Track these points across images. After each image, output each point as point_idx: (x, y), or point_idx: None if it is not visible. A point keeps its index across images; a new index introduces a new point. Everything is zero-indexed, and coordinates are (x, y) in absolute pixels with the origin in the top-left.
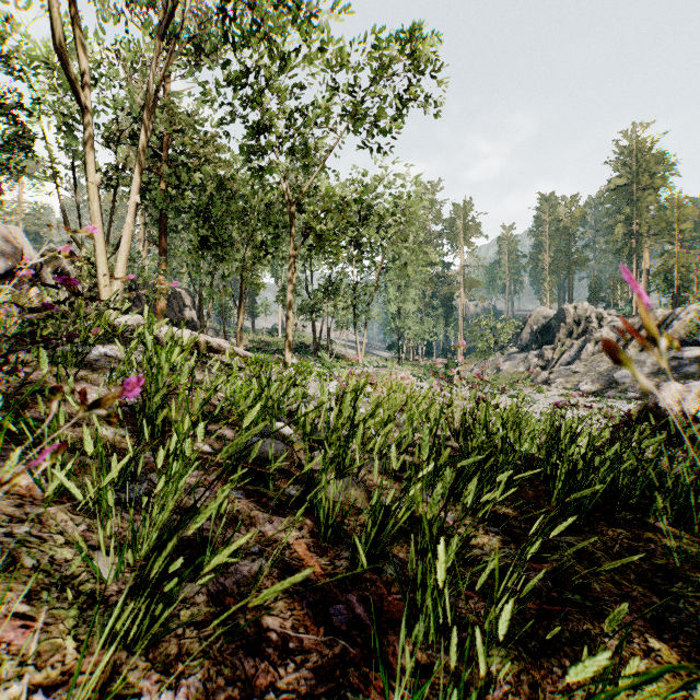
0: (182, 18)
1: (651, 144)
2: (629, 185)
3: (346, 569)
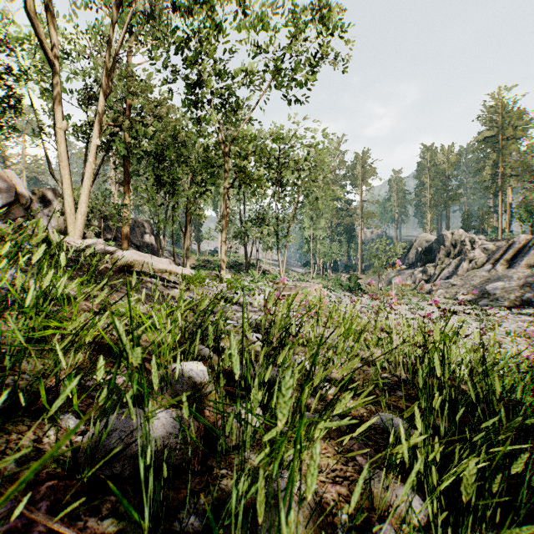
0: None
1: (513, 104)
2: (495, 136)
3: None
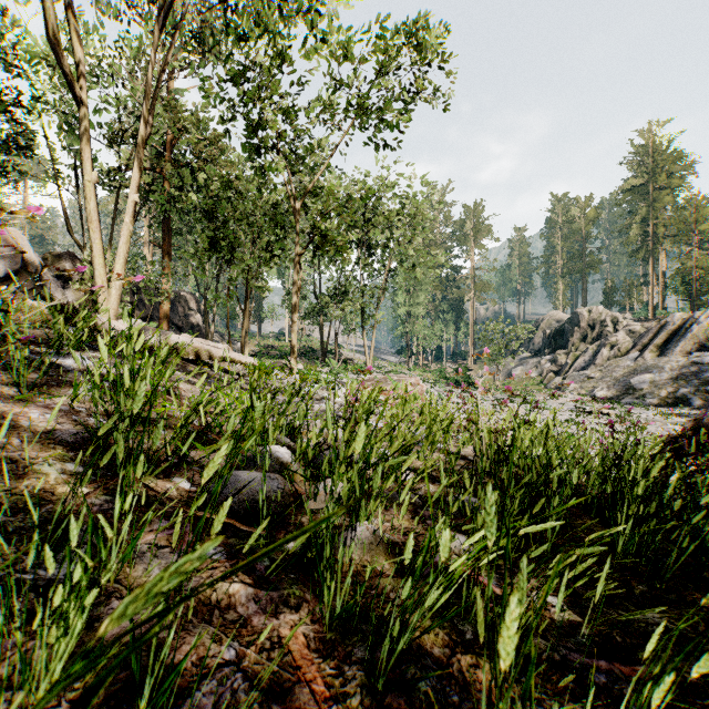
0: (183, 10)
1: (668, 143)
2: (645, 185)
3: (360, 684)
